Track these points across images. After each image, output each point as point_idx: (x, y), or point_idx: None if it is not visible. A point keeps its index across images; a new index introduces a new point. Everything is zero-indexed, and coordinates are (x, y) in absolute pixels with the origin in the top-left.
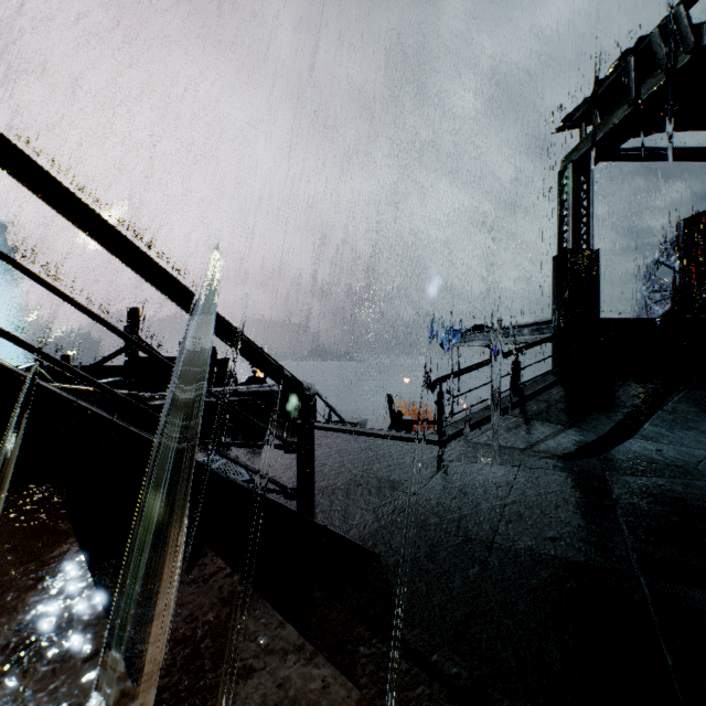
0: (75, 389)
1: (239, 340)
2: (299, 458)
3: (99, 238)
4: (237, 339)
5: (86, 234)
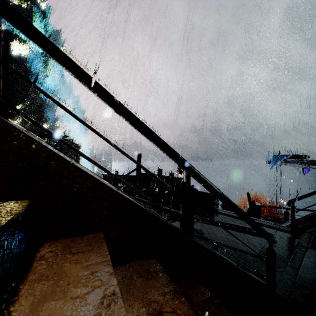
0: (147, 202)
1: (257, 226)
2: (269, 265)
3: (225, 203)
4: (256, 226)
5: (221, 201)
